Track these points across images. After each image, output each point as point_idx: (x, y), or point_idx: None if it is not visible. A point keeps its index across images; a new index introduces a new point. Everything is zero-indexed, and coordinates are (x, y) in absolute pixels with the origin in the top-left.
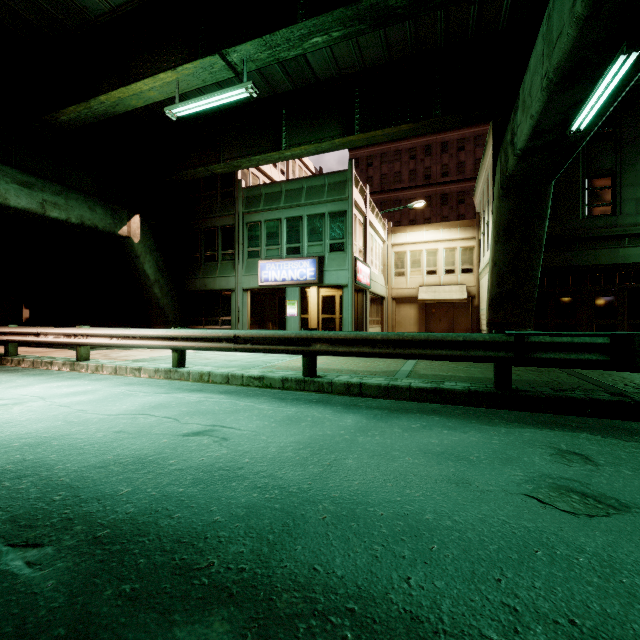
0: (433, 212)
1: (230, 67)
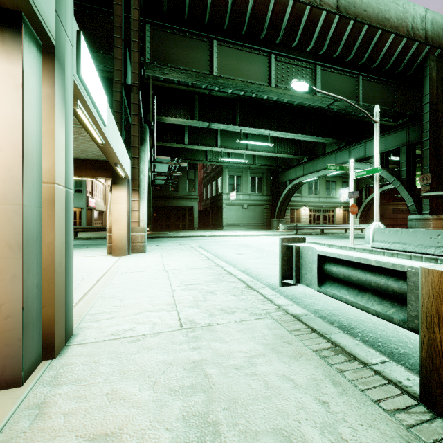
0: None
1: None
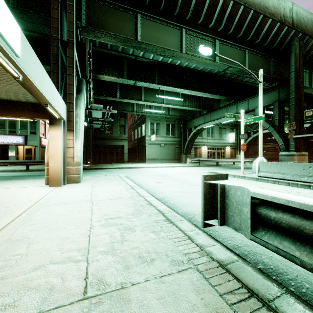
0: None
1: None
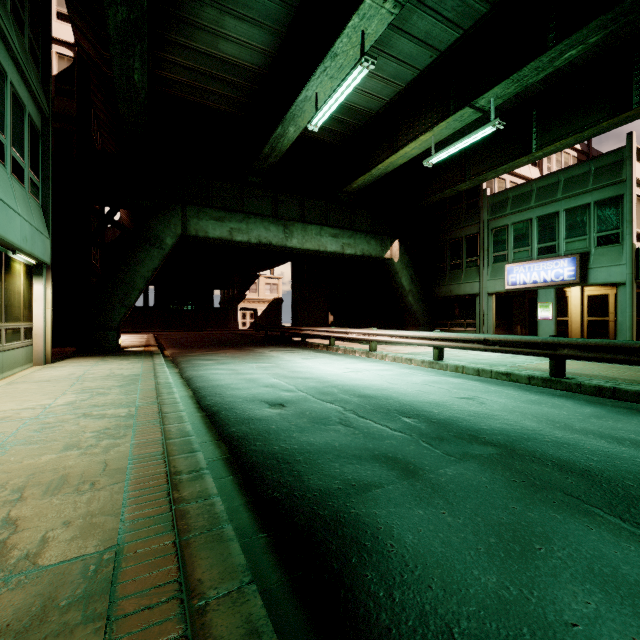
0: None
1: (478, 110)
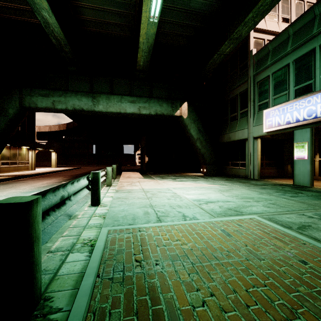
0: None
1: None
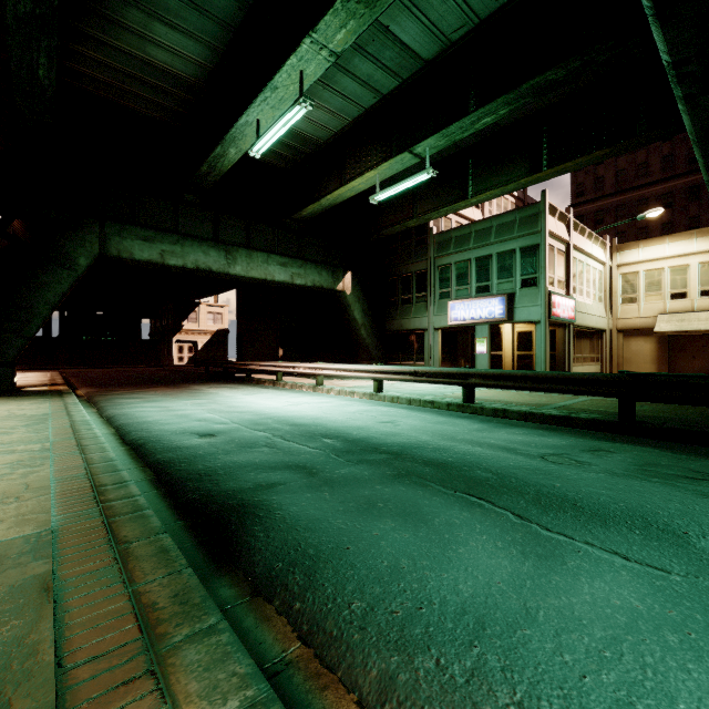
0: (703, 207)
1: (416, 156)
